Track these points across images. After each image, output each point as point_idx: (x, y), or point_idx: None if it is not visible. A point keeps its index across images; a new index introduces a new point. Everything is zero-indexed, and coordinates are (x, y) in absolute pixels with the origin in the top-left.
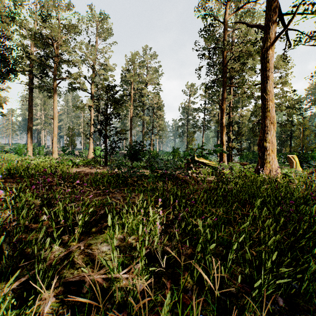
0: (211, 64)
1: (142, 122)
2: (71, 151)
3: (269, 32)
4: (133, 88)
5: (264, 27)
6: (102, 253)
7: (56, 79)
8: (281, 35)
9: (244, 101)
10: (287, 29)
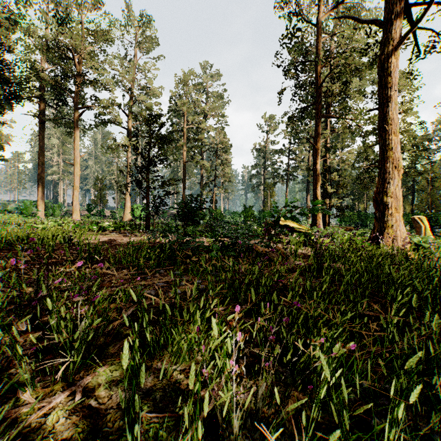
0: (299, 86)
1: (201, 169)
2: (100, 211)
3: (392, 30)
4: (187, 121)
5: (384, 23)
6: (117, 409)
7: (77, 108)
8: (410, 33)
9: (345, 140)
10: (416, 28)
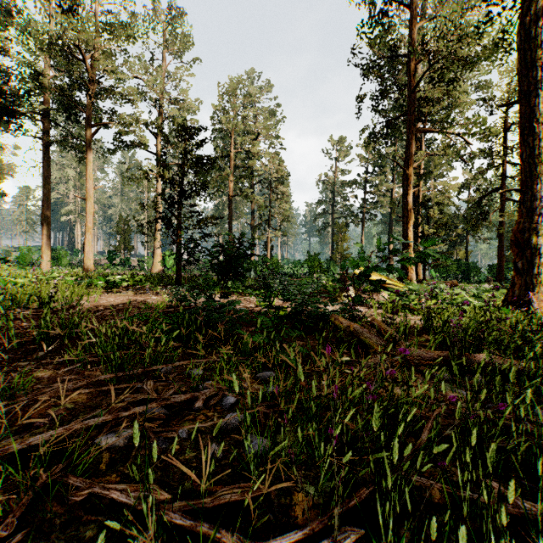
0: (382, 91)
1: (252, 206)
2: (124, 260)
3: None
4: (234, 143)
5: None
6: None
7: (90, 126)
8: None
9: (438, 168)
10: None
